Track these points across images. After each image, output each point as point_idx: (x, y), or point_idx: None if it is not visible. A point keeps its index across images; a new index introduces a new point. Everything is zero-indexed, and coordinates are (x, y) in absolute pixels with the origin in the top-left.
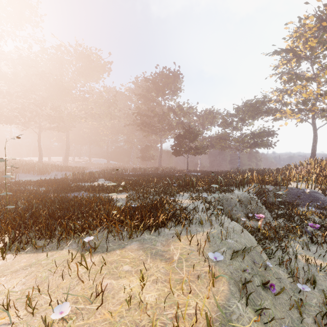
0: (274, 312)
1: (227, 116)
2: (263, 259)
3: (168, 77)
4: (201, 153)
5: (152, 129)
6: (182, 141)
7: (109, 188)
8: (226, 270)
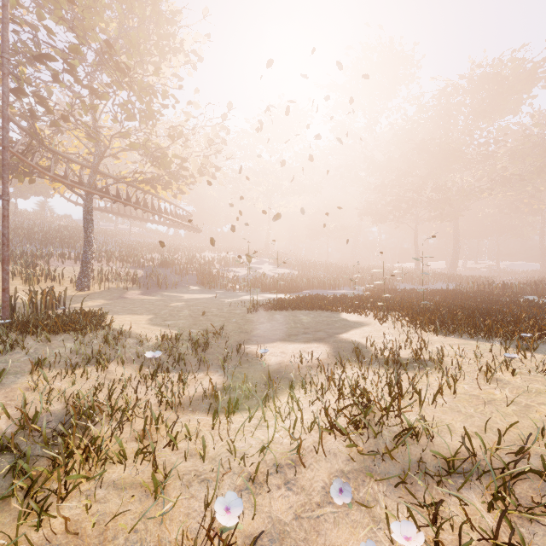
0: None
1: None
2: None
3: None
4: None
5: None
6: None
7: None
8: None
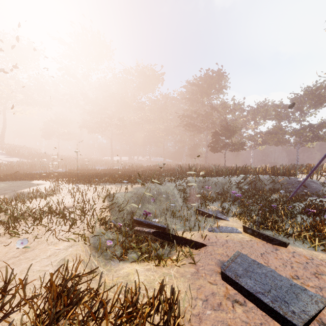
0: (152, 210)
1: (280, 108)
2: (169, 197)
3: (212, 78)
4: (237, 149)
5: (196, 129)
6: (219, 138)
7: (134, 172)
8: (135, 190)
